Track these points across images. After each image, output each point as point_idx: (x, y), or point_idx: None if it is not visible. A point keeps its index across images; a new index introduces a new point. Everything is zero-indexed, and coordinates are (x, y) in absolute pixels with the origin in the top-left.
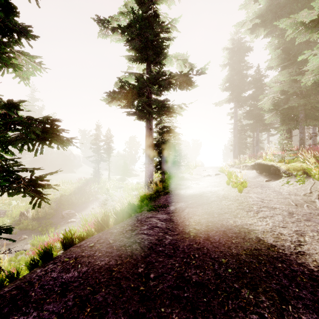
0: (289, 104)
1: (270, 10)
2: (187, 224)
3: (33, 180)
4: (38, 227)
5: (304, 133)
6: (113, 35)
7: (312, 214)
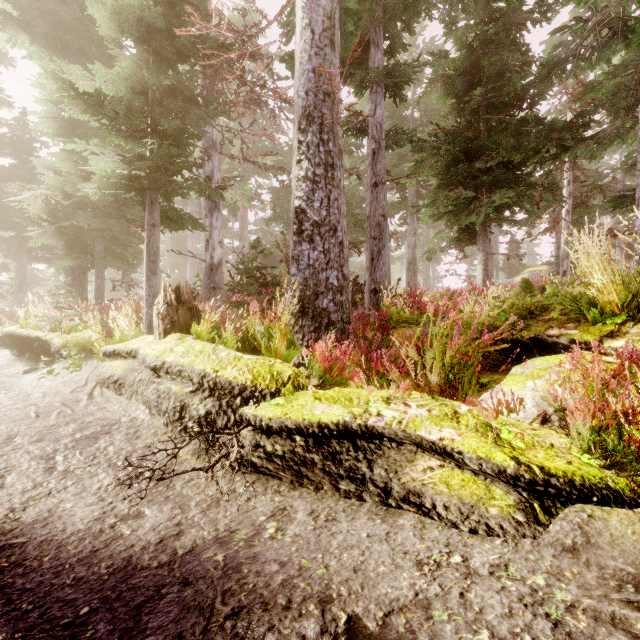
0: (74, 222)
1: (41, 10)
2: None
3: None
4: None
5: (104, 279)
6: None
7: (57, 426)
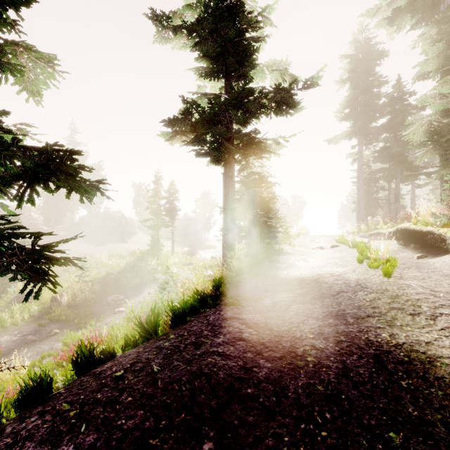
0: None
1: None
2: (297, 335)
3: (37, 252)
4: (75, 318)
5: None
6: (175, 38)
7: None
